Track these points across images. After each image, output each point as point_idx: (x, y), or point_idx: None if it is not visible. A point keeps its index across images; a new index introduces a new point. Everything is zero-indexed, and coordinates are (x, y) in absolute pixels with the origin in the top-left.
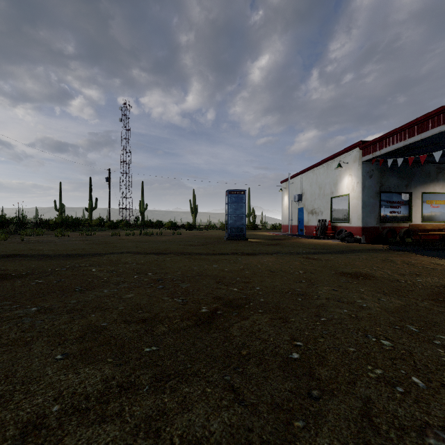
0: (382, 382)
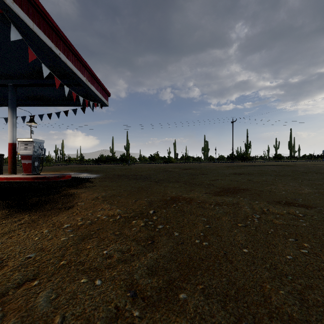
0: (282, 179)
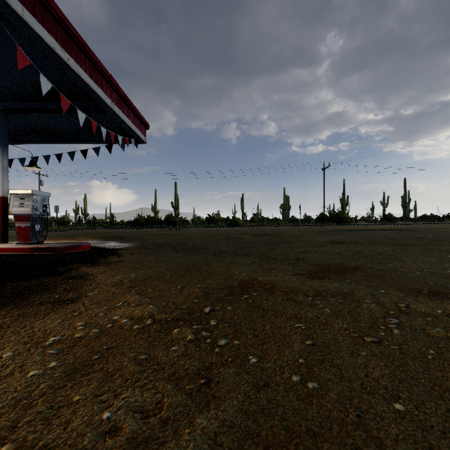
0: (407, 251)
